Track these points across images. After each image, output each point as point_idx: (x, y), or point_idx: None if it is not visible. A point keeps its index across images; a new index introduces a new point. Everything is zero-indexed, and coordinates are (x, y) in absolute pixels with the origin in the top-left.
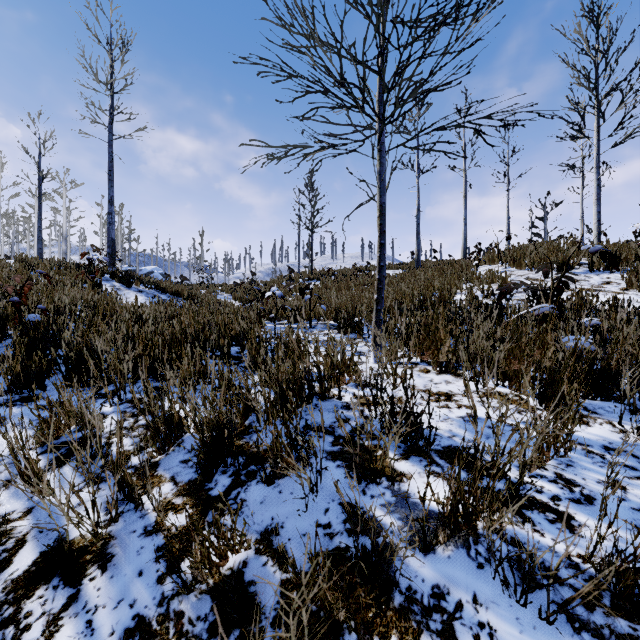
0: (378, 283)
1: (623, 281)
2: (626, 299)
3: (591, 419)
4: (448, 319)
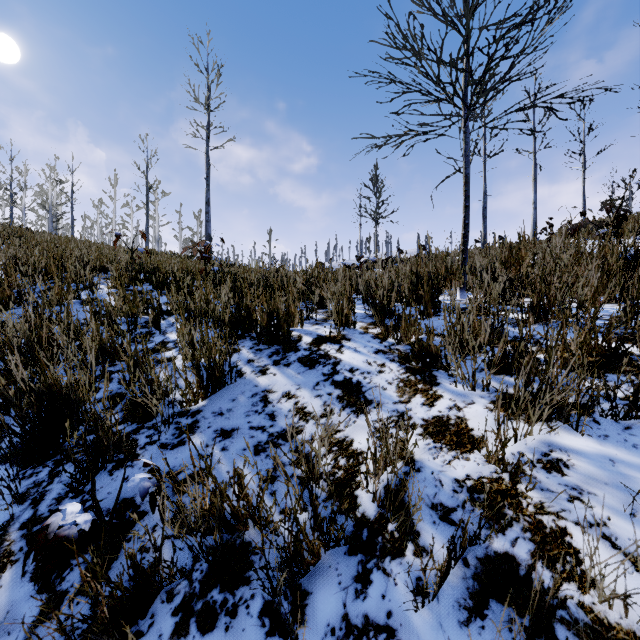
0: (463, 237)
1: None
2: None
3: None
4: None
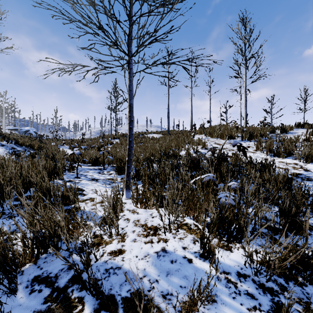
0: (128, 151)
1: (255, 146)
2: (256, 156)
3: (233, 244)
4: (172, 168)
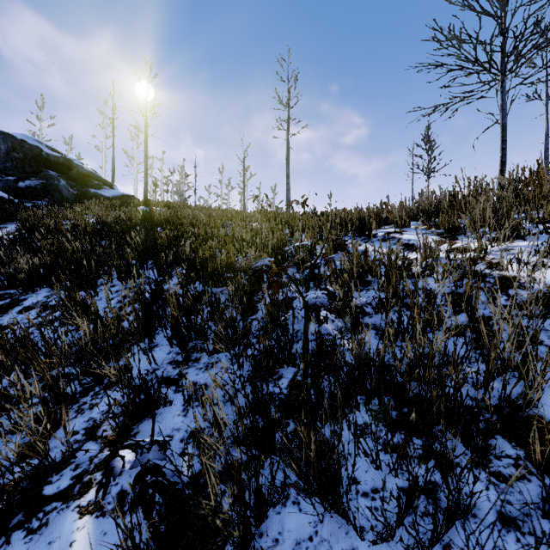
0: (500, 172)
1: None
2: None
3: None
4: None
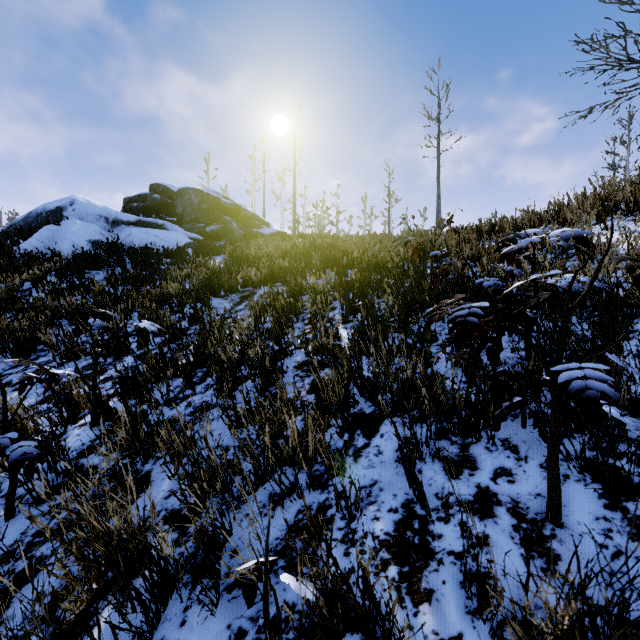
0: None
1: None
2: None
3: None
4: None
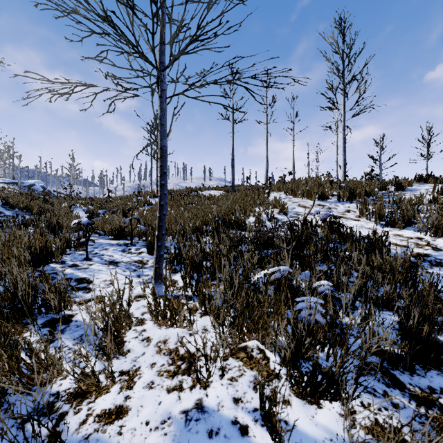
0: (158, 221)
1: (358, 210)
2: (359, 225)
3: None
4: (231, 246)
